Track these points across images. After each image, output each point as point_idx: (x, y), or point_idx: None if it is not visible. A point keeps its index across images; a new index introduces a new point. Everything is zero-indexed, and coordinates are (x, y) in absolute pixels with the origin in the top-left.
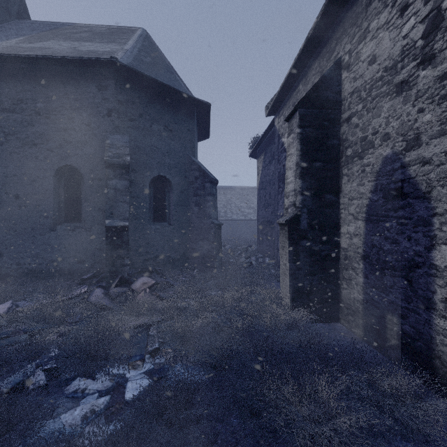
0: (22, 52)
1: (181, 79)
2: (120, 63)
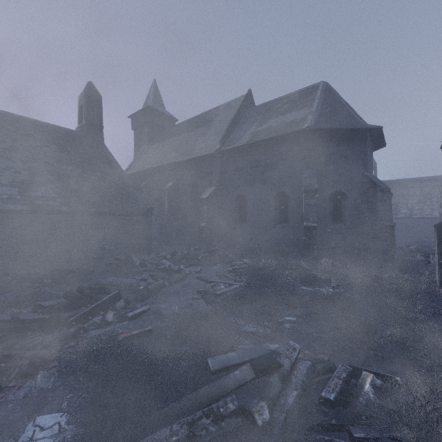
0: (259, 135)
1: (354, 113)
2: (311, 128)
